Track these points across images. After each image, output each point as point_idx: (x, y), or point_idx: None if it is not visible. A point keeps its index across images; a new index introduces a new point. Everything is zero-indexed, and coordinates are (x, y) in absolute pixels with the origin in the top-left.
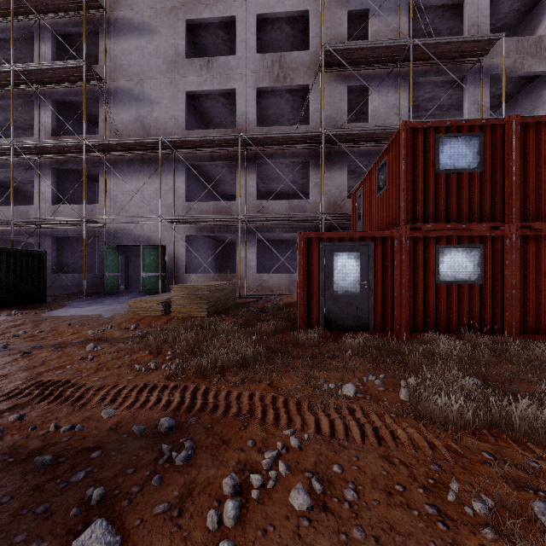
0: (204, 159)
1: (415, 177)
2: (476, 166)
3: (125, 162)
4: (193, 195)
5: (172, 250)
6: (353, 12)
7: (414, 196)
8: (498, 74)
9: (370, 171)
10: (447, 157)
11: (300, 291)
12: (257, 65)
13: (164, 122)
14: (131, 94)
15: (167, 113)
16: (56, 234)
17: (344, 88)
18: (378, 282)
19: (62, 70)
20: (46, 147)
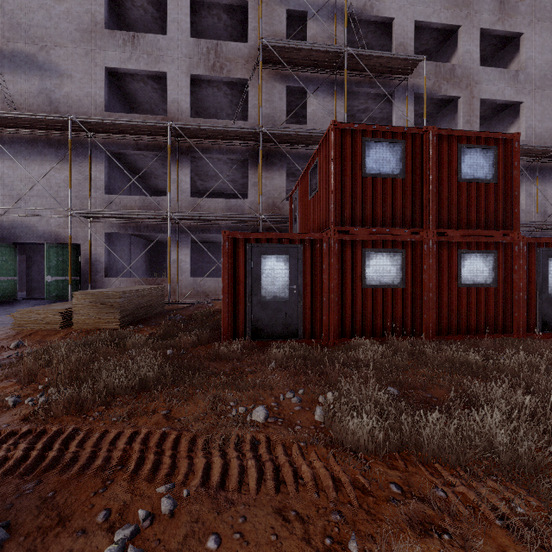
0: (128, 146)
1: (343, 179)
2: (399, 173)
3: (25, 142)
4: (116, 188)
5: (88, 250)
6: (292, 12)
7: (342, 199)
8: (421, 94)
9: (304, 173)
10: (373, 161)
11: (225, 297)
12: (190, 49)
13: (77, 99)
14: (33, 60)
15: (82, 89)
16: None
17: (283, 87)
18: (307, 287)
19: None
20: None
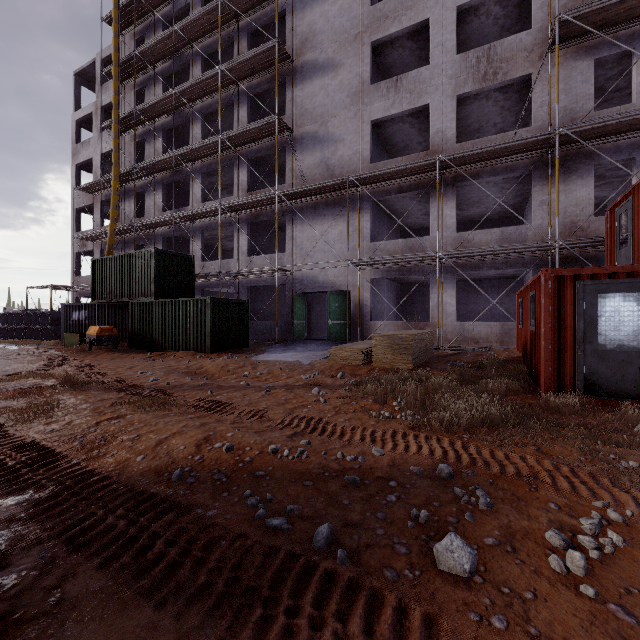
0: (391, 192)
1: None
2: None
3: (310, 207)
4: (376, 234)
5: (357, 295)
6: None
7: None
8: None
9: None
10: None
11: (546, 343)
12: (456, 68)
13: (348, 159)
14: (316, 137)
15: (351, 148)
16: (251, 283)
17: (588, 64)
18: None
19: (257, 129)
20: (244, 203)
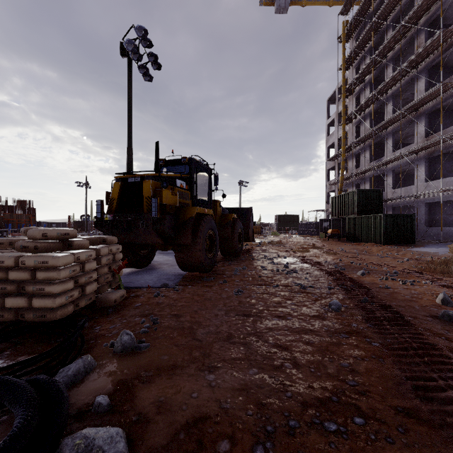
0: None
1: None
2: None
3: None
4: None
5: None
6: None
7: None
8: None
9: None
10: None
11: None
12: None
13: None
14: None
15: None
16: (427, 201)
17: None
18: None
19: (428, 95)
20: (418, 148)
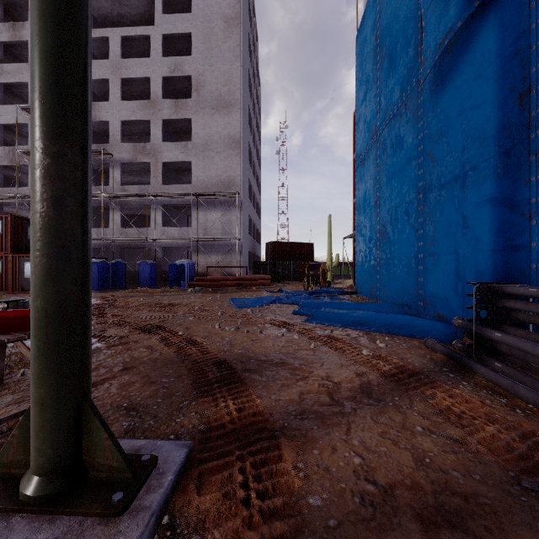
0: None
1: None
2: None
3: None
4: None
5: None
6: None
7: None
8: (126, 162)
9: None
10: None
11: None
12: (1, 153)
13: None
14: None
15: None
16: None
17: None
18: None
19: None
20: None
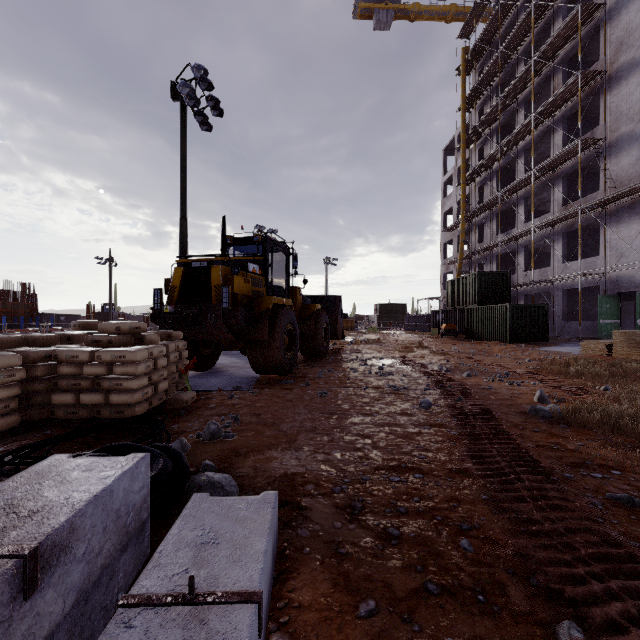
0: None
1: None
2: None
3: (625, 208)
4: None
5: None
6: None
7: None
8: None
9: None
10: None
11: None
12: None
13: None
14: (632, 136)
15: None
16: (565, 287)
17: None
18: None
19: (565, 153)
20: (554, 220)
